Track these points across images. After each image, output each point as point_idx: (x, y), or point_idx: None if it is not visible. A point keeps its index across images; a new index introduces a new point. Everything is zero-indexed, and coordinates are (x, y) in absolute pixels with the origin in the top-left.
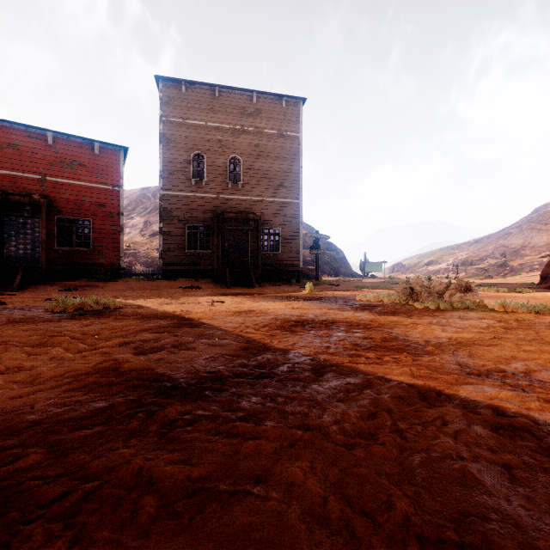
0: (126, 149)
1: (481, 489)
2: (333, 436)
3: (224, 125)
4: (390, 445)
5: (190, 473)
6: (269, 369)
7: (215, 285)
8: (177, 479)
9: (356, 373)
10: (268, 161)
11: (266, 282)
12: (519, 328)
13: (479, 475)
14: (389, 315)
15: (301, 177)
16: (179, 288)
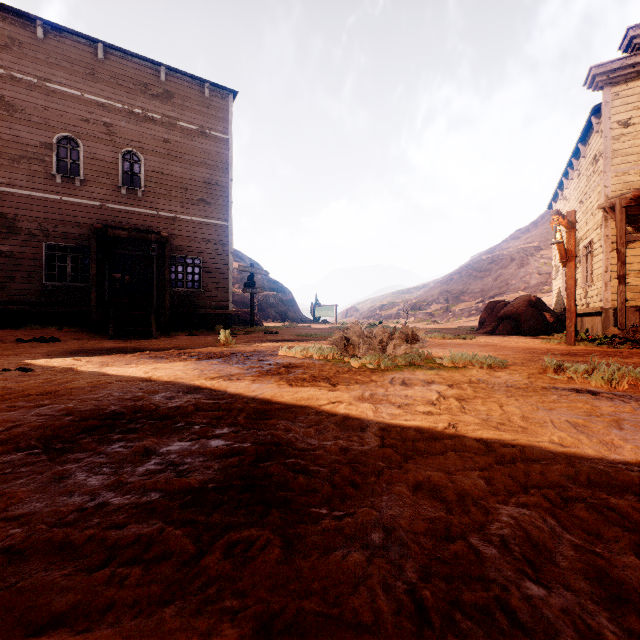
0: None
1: None
2: None
3: (114, 103)
4: None
5: None
6: None
7: (90, 336)
8: None
9: None
10: (184, 165)
11: (181, 329)
12: (477, 398)
13: None
14: (305, 385)
15: (230, 193)
16: (14, 341)
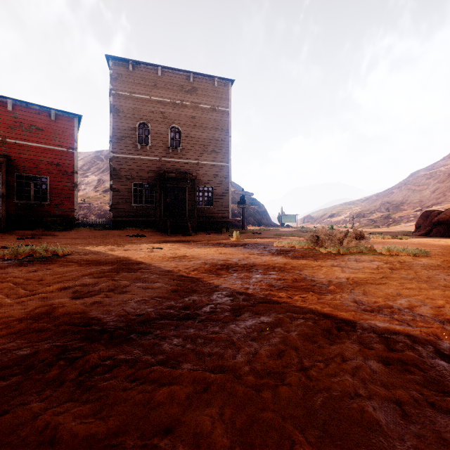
0: (80, 116)
1: (377, 429)
2: (244, 378)
3: (166, 100)
4: (296, 385)
5: (97, 429)
6: (194, 310)
7: (157, 234)
8: (81, 438)
9: (269, 312)
10: (203, 130)
11: (201, 231)
12: (401, 269)
13: (375, 414)
14: (300, 259)
15: (230, 144)
16: (126, 236)
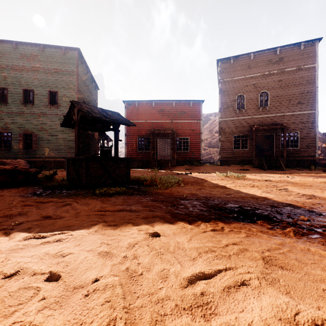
0: (203, 101)
1: None
2: None
3: (256, 74)
4: None
5: None
6: None
7: (255, 169)
8: None
9: None
10: (288, 89)
11: (287, 167)
12: None
13: None
14: None
15: (317, 94)
16: (236, 170)
